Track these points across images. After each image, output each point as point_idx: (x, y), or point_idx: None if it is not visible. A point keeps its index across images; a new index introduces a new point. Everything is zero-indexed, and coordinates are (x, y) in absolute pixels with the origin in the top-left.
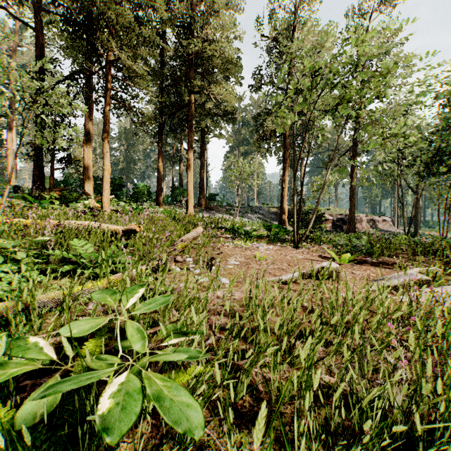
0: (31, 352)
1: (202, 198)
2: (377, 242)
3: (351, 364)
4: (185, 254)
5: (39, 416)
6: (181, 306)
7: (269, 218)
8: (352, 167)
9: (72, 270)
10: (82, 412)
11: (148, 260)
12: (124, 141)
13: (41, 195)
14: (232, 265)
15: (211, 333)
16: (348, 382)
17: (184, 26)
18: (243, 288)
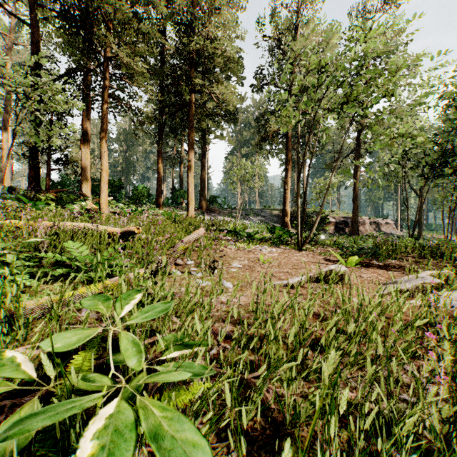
0: (6, 370)
1: (203, 200)
2: (382, 245)
3: (376, 380)
4: (186, 256)
5: (10, 453)
6: (182, 313)
7: (271, 220)
8: (355, 169)
9: (66, 273)
10: (65, 443)
11: (147, 263)
12: (123, 142)
13: (36, 196)
14: (236, 268)
15: (215, 342)
16: (373, 400)
17: (185, 23)
18: (248, 293)
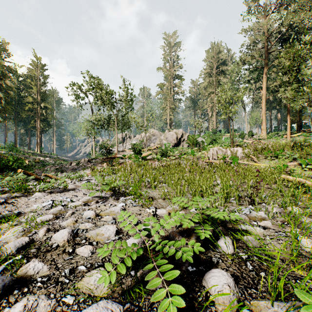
0: None
1: None
2: None
3: None
4: None
5: None
6: None
7: None
8: None
9: None
10: None
11: None
12: None
13: None
14: None
15: None
16: None
17: None
18: None
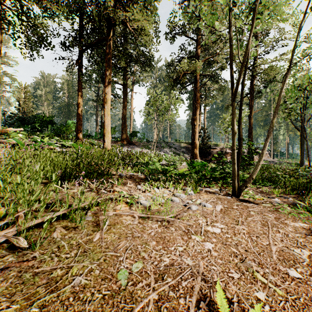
0: None
1: (124, 134)
2: None
3: None
4: None
5: None
6: None
7: (181, 151)
8: (251, 109)
9: None
10: None
11: None
12: (65, 90)
13: None
14: None
15: None
16: None
17: None
18: None
